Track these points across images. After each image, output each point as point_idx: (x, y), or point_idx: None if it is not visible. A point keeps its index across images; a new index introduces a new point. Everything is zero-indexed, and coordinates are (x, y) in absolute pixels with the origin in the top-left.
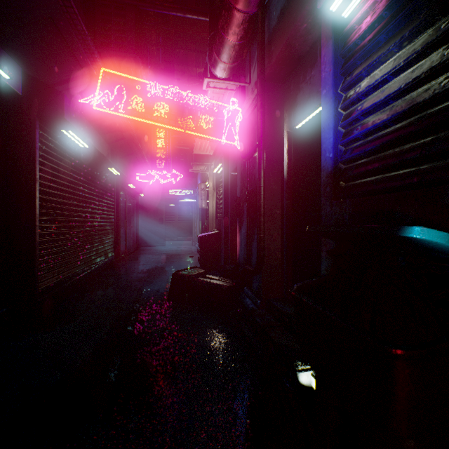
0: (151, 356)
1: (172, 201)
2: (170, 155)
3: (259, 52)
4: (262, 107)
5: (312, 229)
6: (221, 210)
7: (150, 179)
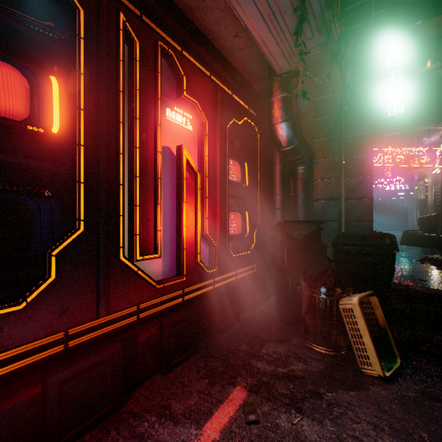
0: (400, 249)
1: (383, 195)
2: (394, 168)
3: None
4: None
5: None
6: (438, 200)
7: (380, 185)
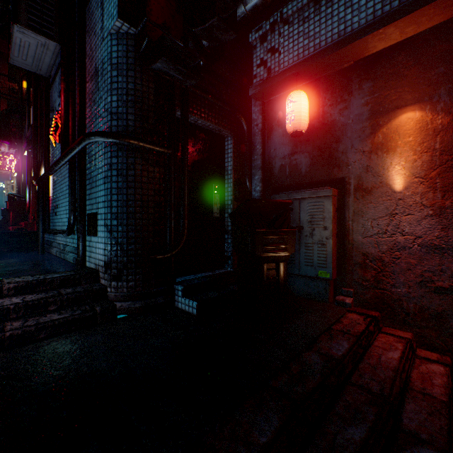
0: None
1: None
2: None
3: (20, 145)
4: (22, 163)
5: (9, 194)
6: None
7: None
